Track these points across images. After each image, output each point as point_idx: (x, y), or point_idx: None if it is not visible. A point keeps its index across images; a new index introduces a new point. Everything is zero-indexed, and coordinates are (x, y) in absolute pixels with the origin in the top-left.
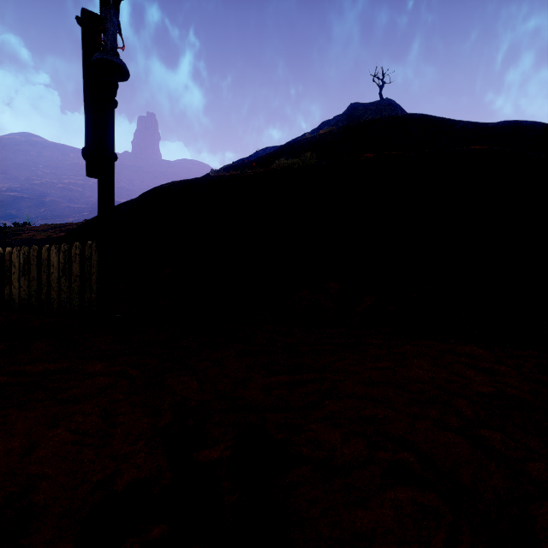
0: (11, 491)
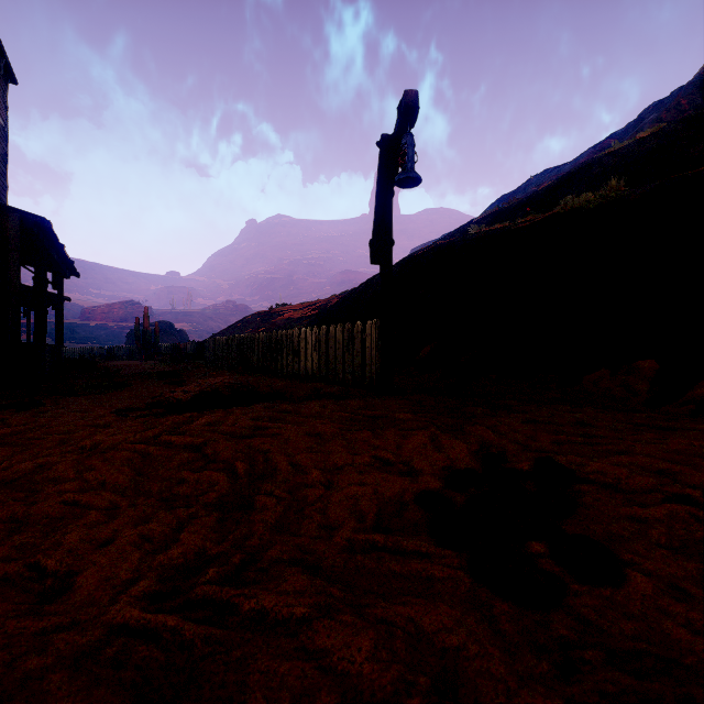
0: (401, 460)
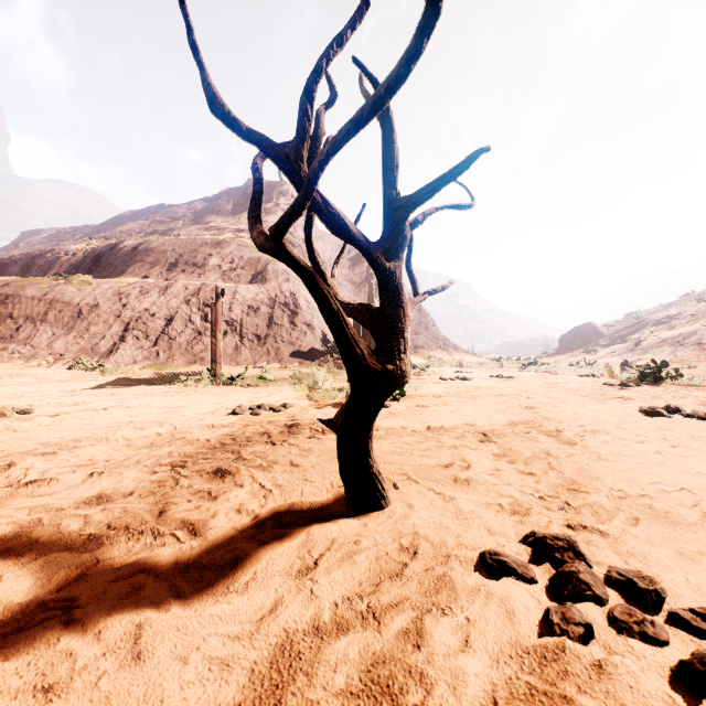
0: None
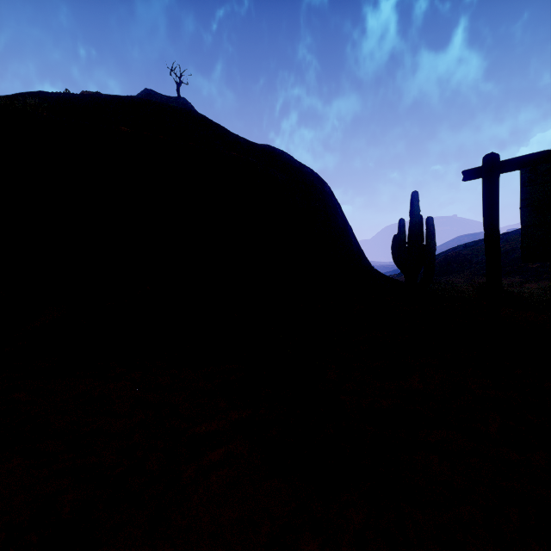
0: None
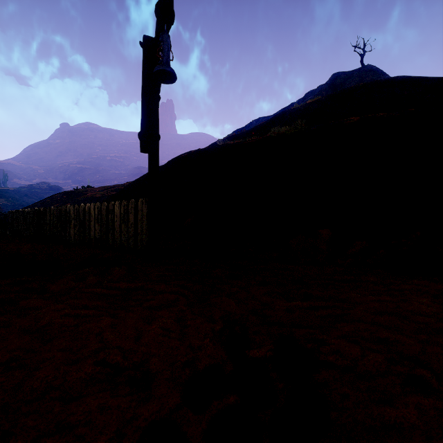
0: (135, 361)
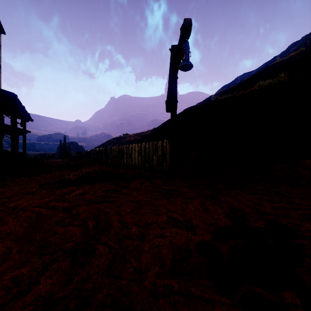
0: (185, 219)
